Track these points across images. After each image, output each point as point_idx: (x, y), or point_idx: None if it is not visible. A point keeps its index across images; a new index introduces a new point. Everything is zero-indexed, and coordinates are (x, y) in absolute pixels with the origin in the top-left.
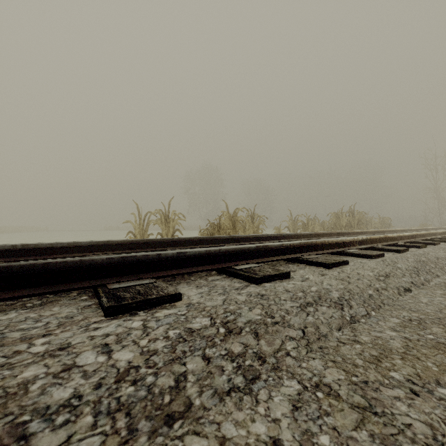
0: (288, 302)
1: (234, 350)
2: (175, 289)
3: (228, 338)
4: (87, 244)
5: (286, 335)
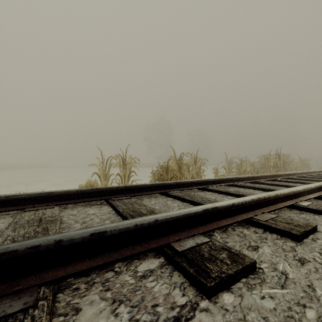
0: None
1: None
2: None
3: None
4: (28, 197)
5: None
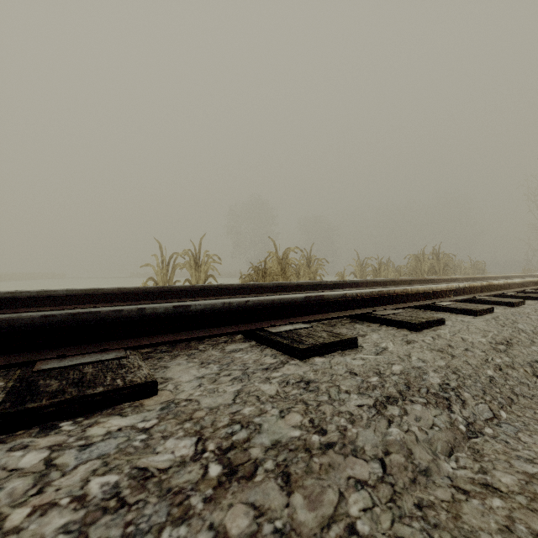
0: (352, 396)
1: (229, 528)
2: (150, 372)
3: (223, 492)
4: (67, 294)
5: (347, 476)
